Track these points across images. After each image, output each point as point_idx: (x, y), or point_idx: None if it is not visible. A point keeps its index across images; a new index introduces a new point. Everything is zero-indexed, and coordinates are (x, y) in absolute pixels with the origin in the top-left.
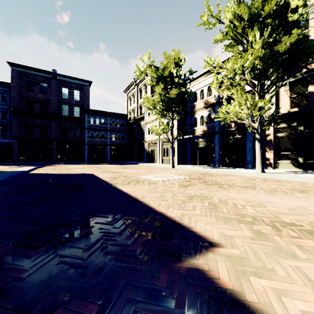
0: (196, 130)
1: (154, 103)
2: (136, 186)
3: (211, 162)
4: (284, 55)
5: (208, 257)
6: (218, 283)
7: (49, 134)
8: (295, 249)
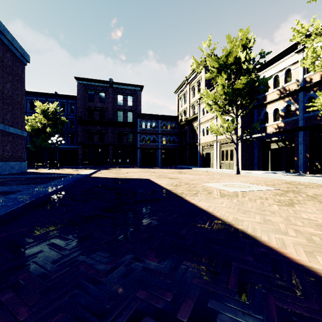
0: (267, 128)
1: (215, 97)
2: (211, 199)
3: (291, 167)
4: None
5: None
6: None
7: (107, 140)
8: None
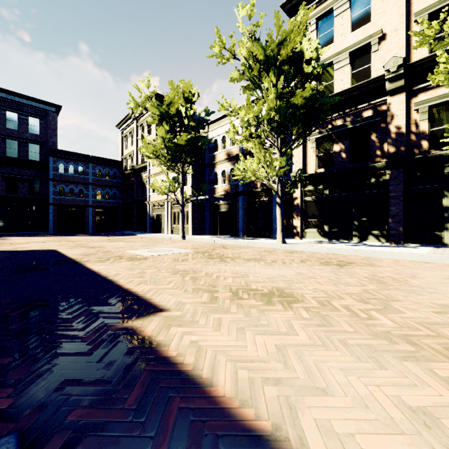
0: (217, 189)
1: (155, 150)
2: (114, 263)
3: (235, 231)
4: (302, 109)
5: (147, 319)
6: (140, 334)
7: None
8: (232, 307)
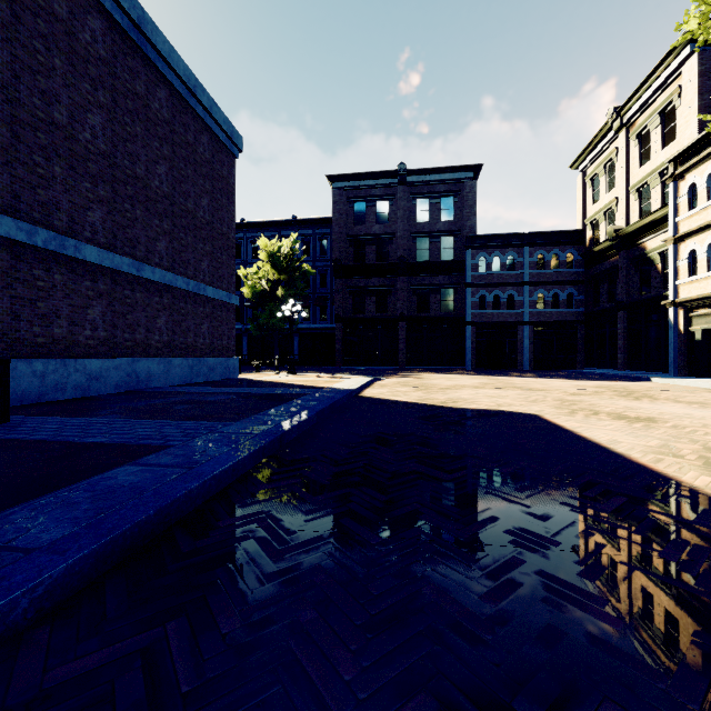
0: None
1: None
2: None
3: None
4: None
5: None
6: None
7: (393, 307)
8: None
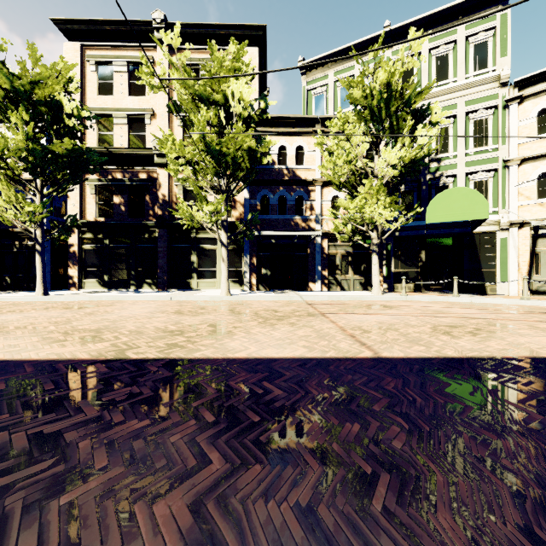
0: None
1: None
2: None
3: None
4: (66, 158)
5: None
6: None
7: None
8: None
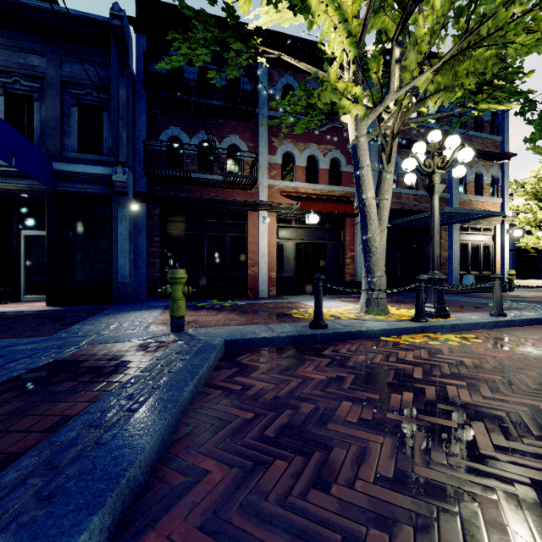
0: None
1: None
2: None
3: None
4: None
5: None
6: None
7: None
8: None
